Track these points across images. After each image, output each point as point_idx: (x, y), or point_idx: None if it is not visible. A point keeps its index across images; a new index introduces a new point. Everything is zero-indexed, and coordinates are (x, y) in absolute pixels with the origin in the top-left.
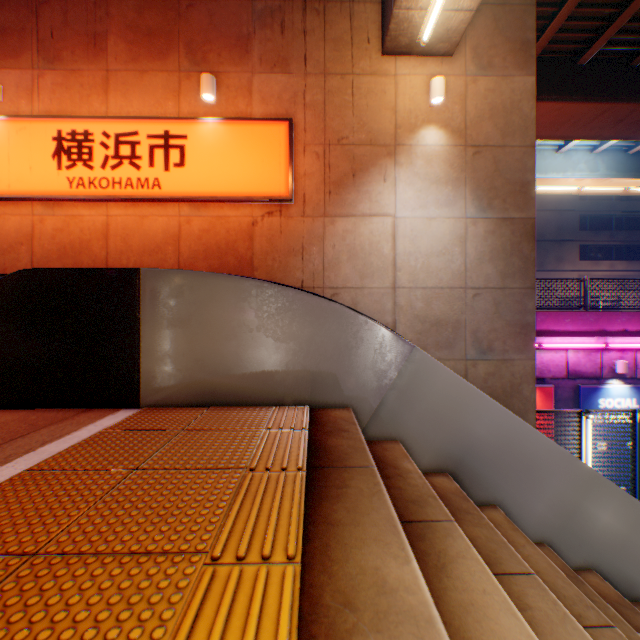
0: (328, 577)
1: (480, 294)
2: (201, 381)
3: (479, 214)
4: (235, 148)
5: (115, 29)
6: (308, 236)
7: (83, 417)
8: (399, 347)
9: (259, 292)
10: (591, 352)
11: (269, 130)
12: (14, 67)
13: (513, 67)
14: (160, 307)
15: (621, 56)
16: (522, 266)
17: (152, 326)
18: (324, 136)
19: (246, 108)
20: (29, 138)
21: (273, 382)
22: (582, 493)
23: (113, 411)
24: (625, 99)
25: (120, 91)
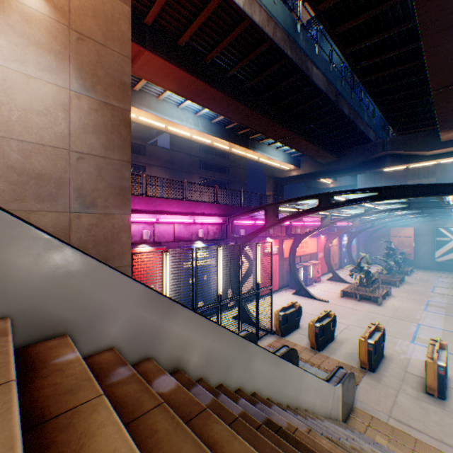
0: None
1: (86, 159)
2: None
3: (85, 92)
4: None
5: None
6: None
7: None
8: None
9: None
10: (188, 225)
11: None
12: None
13: None
14: None
15: (201, 54)
16: (122, 144)
17: None
18: None
19: None
20: None
21: None
22: None
23: None
24: (202, 80)
25: None
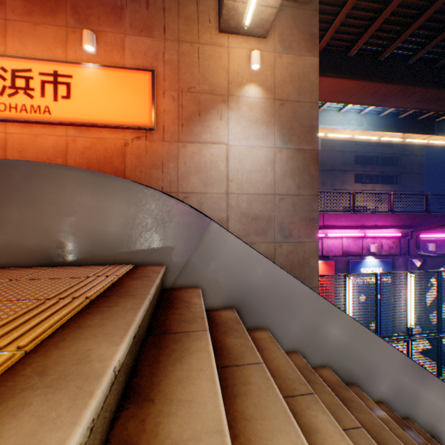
0: (43, 358)
1: (284, 199)
2: (47, 247)
3: (283, 145)
4: (111, 88)
5: None
6: (167, 155)
7: None
8: (201, 221)
9: (95, 180)
10: (356, 239)
11: (137, 77)
12: None
13: (305, 50)
14: (12, 190)
15: (373, 53)
16: (310, 181)
17: (5, 204)
18: (178, 85)
19: (120, 59)
20: None
21: (106, 247)
22: (321, 317)
23: None
24: (375, 80)
25: (17, 37)
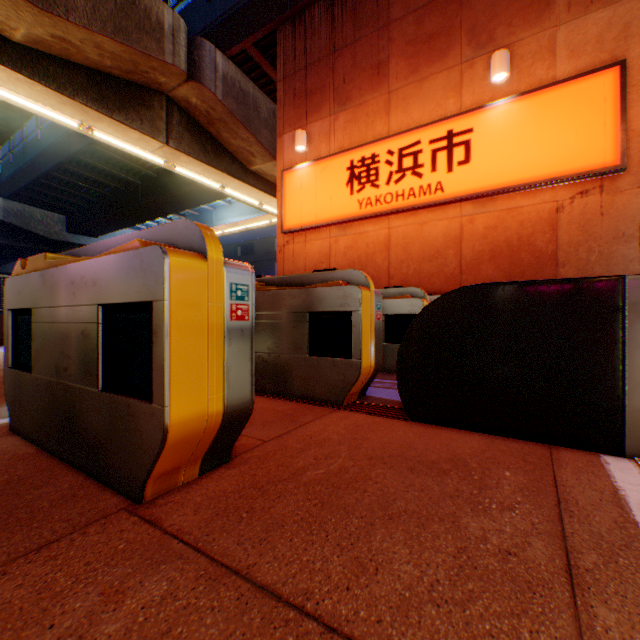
0: None
1: None
2: None
3: None
4: (532, 124)
5: (394, 51)
6: None
7: (570, 460)
8: None
9: None
10: None
11: (584, 87)
12: (316, 120)
13: None
14: None
15: None
16: None
17: None
18: None
19: (545, 73)
20: (328, 174)
21: None
22: None
23: (592, 456)
24: None
25: (399, 108)
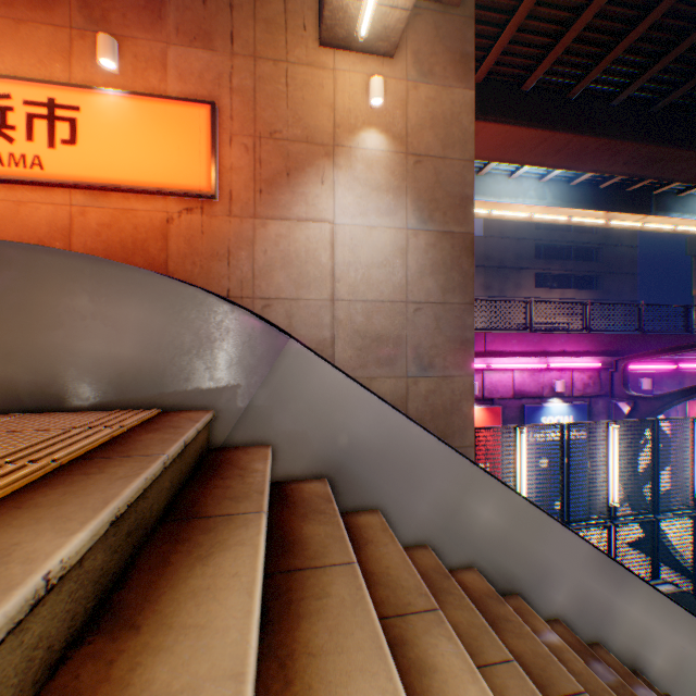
0: None
1: (422, 309)
2: (13, 381)
3: (421, 226)
4: (144, 129)
5: None
6: (236, 239)
7: None
8: (272, 340)
9: (96, 271)
10: (535, 372)
11: (187, 112)
12: None
13: (454, 78)
14: None
15: (559, 87)
16: (462, 281)
17: None
18: (255, 127)
19: (160, 84)
20: None
21: (115, 381)
22: (465, 490)
23: None
24: (563, 129)
25: None
